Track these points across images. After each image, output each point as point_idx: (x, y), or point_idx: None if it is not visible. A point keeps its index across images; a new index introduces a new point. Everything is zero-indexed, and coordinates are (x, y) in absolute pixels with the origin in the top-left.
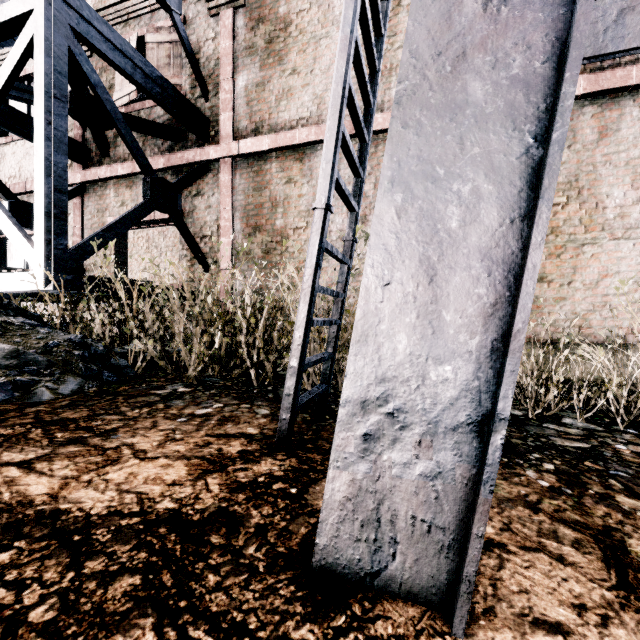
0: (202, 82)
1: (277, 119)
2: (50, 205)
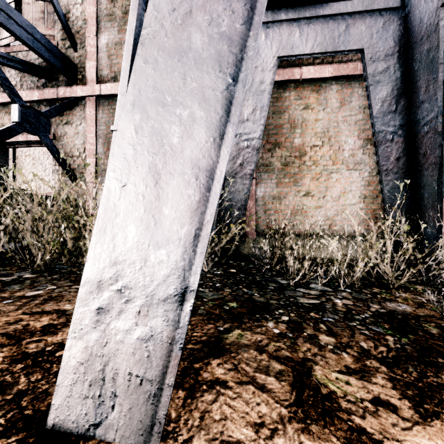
0: (71, 36)
1: None
2: None
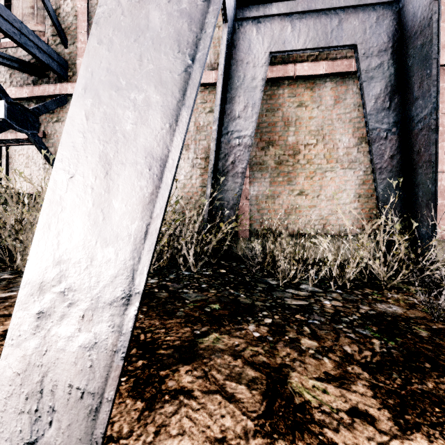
0: (61, 32)
1: None
2: None
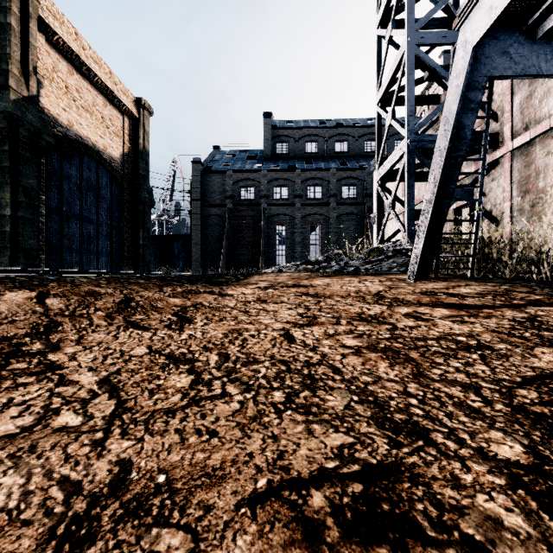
0: (492, 115)
1: (539, 114)
2: (409, 216)
